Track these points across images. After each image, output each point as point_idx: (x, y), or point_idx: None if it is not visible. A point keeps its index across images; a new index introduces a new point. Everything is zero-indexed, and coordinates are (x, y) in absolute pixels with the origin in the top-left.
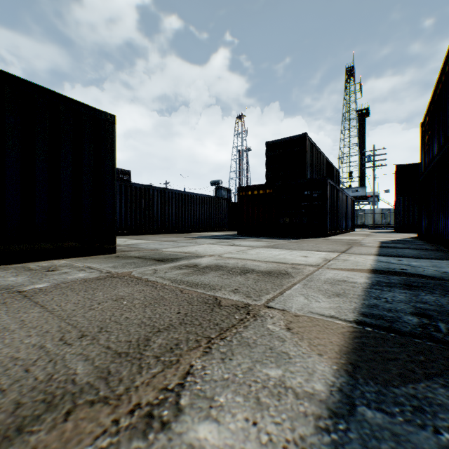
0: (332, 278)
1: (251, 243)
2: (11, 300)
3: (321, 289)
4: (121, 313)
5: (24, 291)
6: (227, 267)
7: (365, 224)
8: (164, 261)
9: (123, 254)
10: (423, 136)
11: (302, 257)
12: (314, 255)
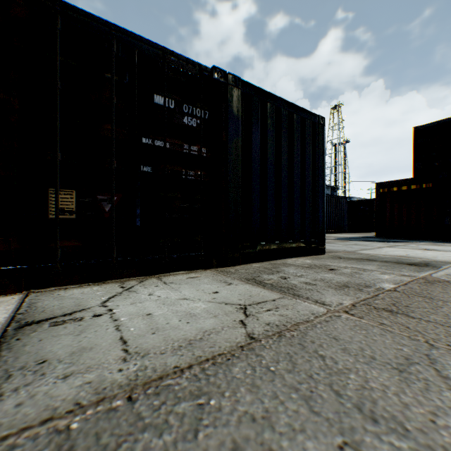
0: None
1: (446, 248)
2: (421, 299)
3: None
4: None
5: (394, 290)
6: None
7: None
8: (419, 265)
9: (334, 255)
10: None
11: None
12: None
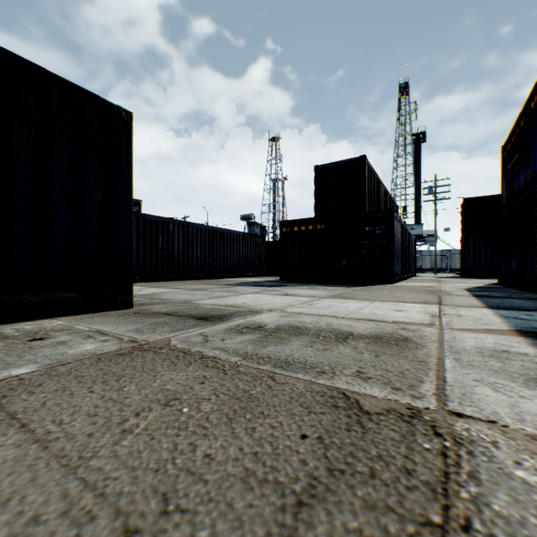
0: (480, 346)
1: (308, 292)
2: None
3: (493, 368)
4: (190, 440)
5: None
6: (309, 329)
7: (423, 268)
8: (209, 319)
9: (144, 309)
10: (505, 162)
11: (395, 311)
12: (407, 308)
